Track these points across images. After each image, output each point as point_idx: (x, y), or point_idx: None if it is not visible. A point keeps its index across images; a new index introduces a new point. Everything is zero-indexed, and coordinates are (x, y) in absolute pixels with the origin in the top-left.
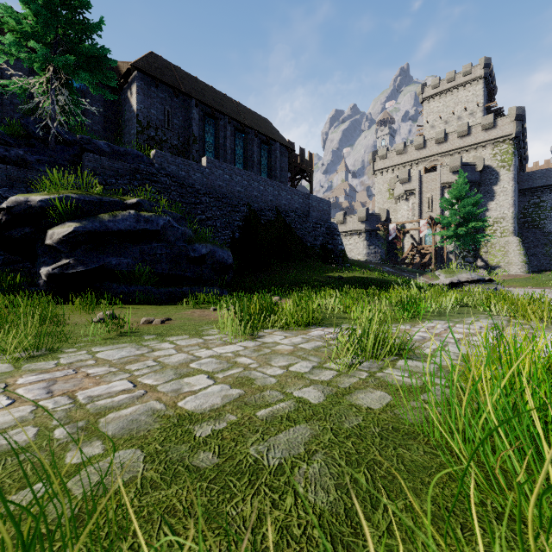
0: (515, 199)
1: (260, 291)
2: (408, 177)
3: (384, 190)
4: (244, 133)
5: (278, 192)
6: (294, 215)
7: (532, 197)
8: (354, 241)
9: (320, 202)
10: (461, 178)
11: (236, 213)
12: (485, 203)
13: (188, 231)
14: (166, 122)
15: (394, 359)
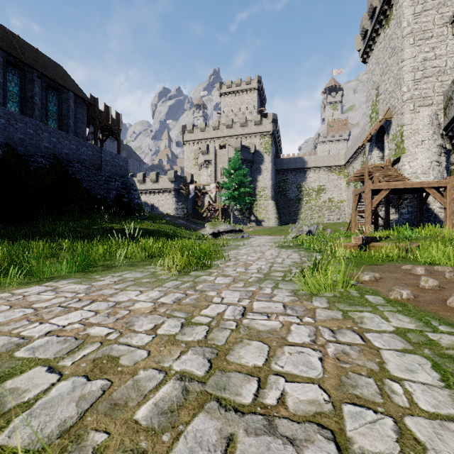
0: (272, 175)
1: None
2: (207, 150)
3: (191, 158)
4: (21, 69)
5: (57, 140)
6: (81, 166)
7: (283, 176)
8: (166, 198)
9: (115, 157)
10: (237, 155)
11: None
12: (256, 176)
13: None
14: None
15: None
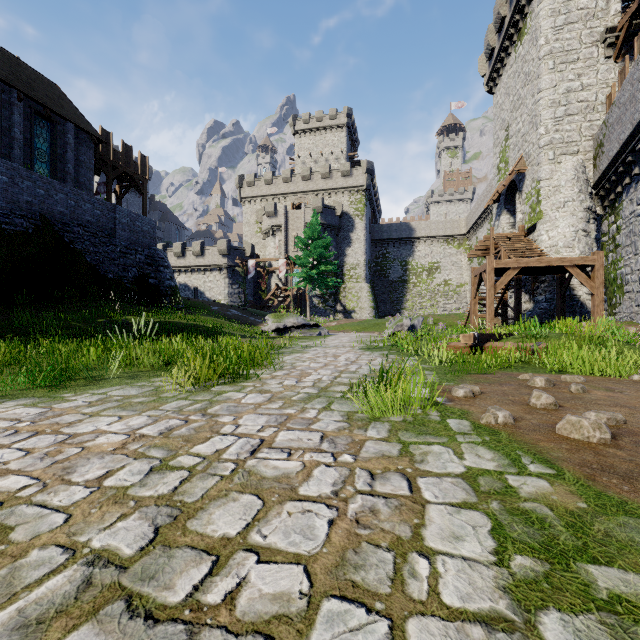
0: (367, 248)
1: None
2: (274, 210)
3: (252, 221)
4: None
5: (46, 192)
6: (83, 231)
7: (381, 248)
8: (215, 278)
9: (136, 219)
10: (315, 218)
11: None
12: (344, 248)
13: None
14: None
15: None
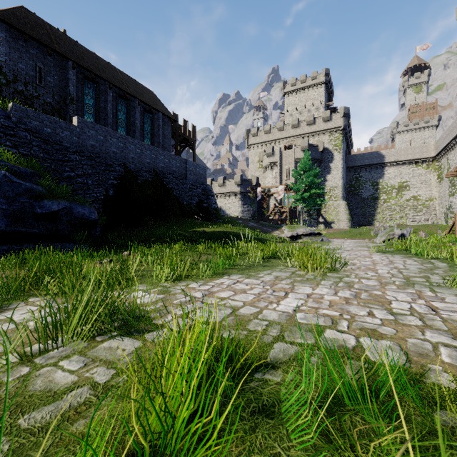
0: (343, 174)
1: (126, 246)
2: (272, 152)
3: (255, 161)
4: (127, 100)
5: (155, 156)
6: (172, 177)
7: (354, 173)
8: (232, 201)
9: (196, 167)
10: (306, 155)
11: (111, 172)
12: (324, 175)
13: (36, 187)
14: (37, 78)
15: (109, 337)
